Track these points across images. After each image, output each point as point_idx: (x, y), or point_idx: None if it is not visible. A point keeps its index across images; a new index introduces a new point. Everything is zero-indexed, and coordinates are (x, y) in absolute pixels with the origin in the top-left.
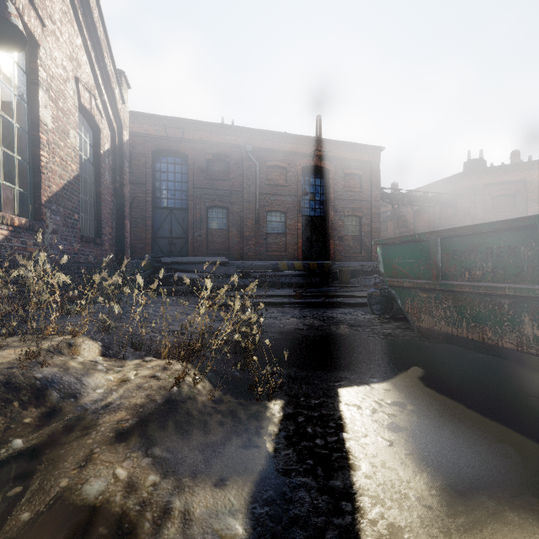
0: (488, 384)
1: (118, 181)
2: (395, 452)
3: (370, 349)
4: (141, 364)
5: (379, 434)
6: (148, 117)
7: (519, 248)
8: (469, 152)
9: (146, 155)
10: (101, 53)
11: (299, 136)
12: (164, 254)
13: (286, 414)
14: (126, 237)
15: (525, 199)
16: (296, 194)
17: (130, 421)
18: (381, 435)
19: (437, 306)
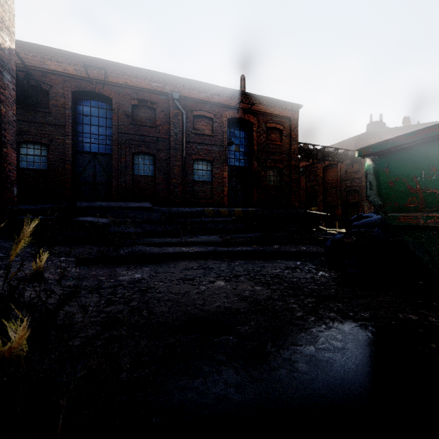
0: None
1: None
2: None
3: None
4: None
5: None
6: (67, 55)
7: None
8: (371, 115)
9: (66, 95)
10: None
11: (225, 89)
12: (86, 200)
13: None
14: (7, 170)
15: None
16: (222, 144)
17: None
18: None
19: None
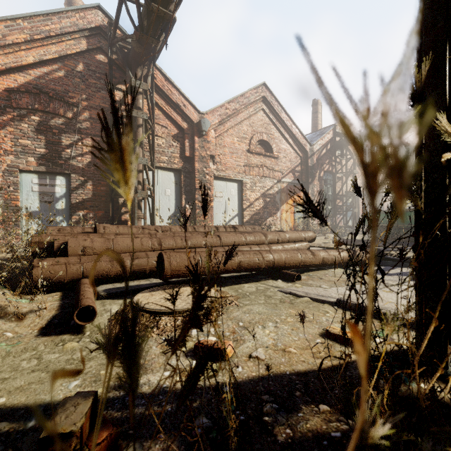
0: None
1: None
2: None
3: None
4: None
5: None
6: None
7: None
8: None
9: None
10: None
11: None
12: None
13: None
14: None
15: None
16: None
17: None
18: None
19: None
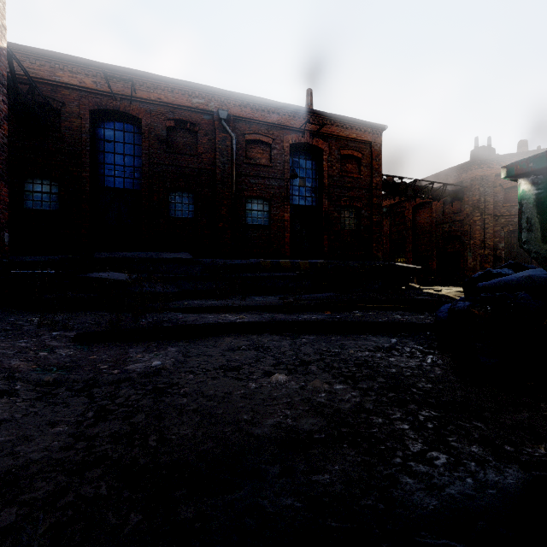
0: None
1: None
2: None
3: None
4: None
5: None
6: (84, 64)
7: None
8: (477, 138)
9: (82, 115)
10: None
11: (286, 105)
12: (109, 250)
13: None
14: None
15: None
16: (283, 177)
17: None
18: None
19: None
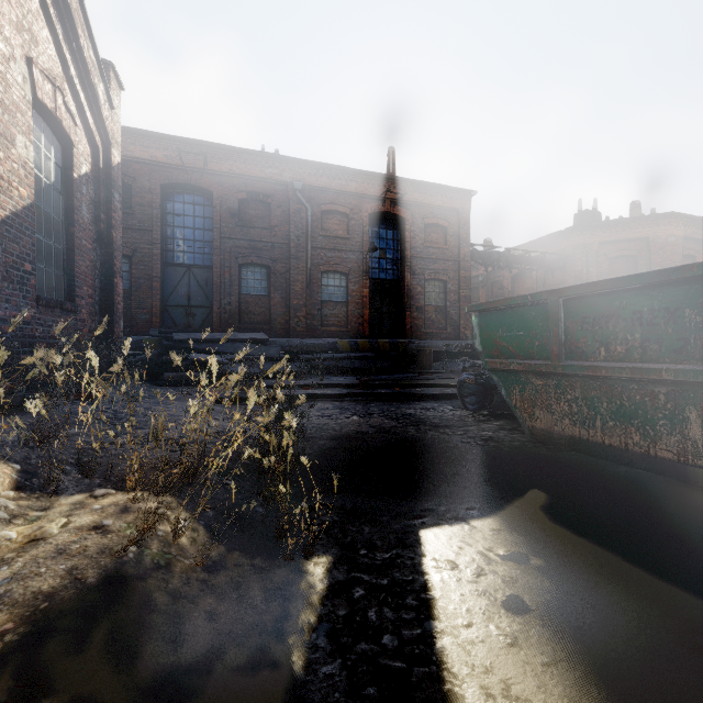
0: (647, 516)
1: (103, 221)
2: (523, 660)
3: (466, 463)
4: (83, 502)
5: (492, 621)
6: (156, 137)
7: (682, 311)
8: (580, 201)
9: (153, 190)
10: (73, 29)
11: (365, 173)
12: (179, 329)
13: (334, 584)
14: (117, 303)
15: (648, 262)
16: (362, 249)
17: (9, 637)
18: (496, 622)
19: (558, 397)
